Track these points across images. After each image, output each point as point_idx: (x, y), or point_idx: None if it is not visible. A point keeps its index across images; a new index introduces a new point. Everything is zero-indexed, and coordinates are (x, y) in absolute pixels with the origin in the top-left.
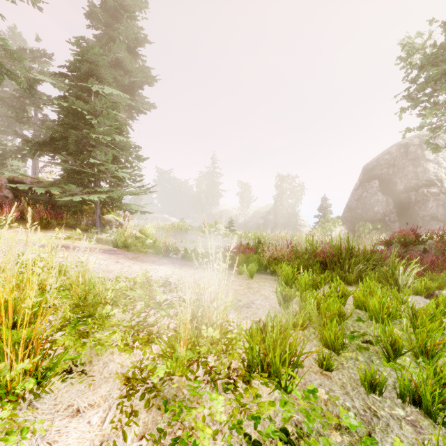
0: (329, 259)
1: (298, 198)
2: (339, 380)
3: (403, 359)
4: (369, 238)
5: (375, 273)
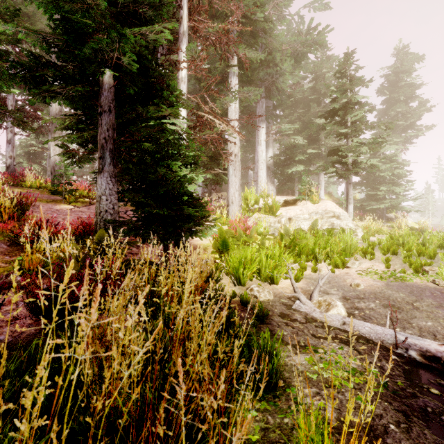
0: None
1: None
2: None
3: None
4: None
5: None
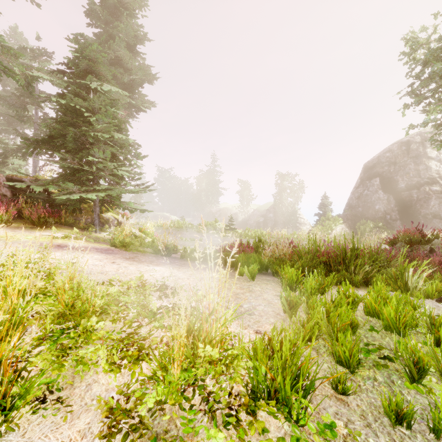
0: (333, 259)
1: (298, 196)
2: (357, 407)
3: (428, 379)
4: (373, 237)
5: (381, 274)
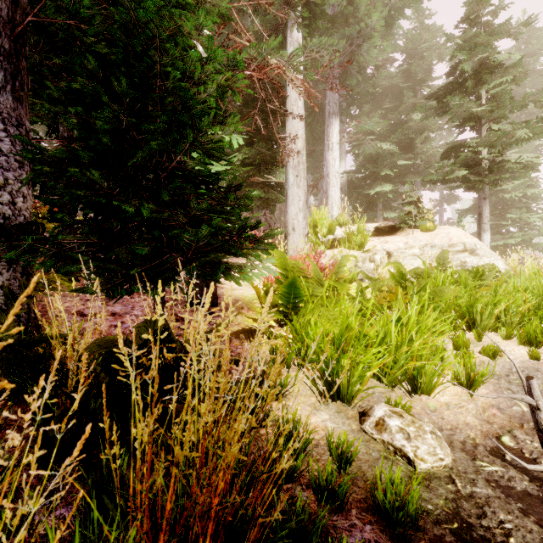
0: None
1: None
2: None
3: None
4: None
5: None
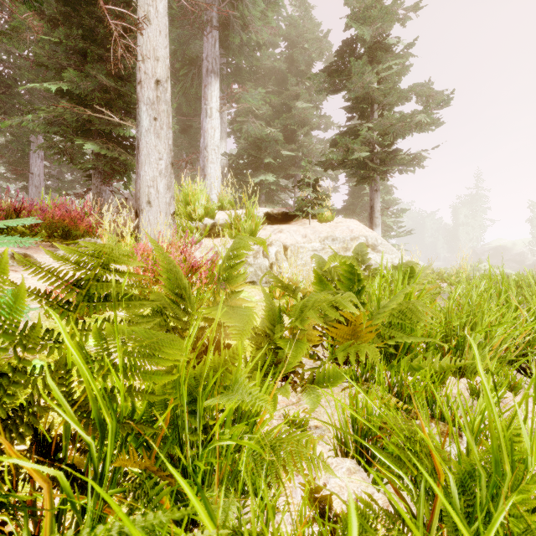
0: None
1: None
2: None
3: None
4: None
5: None
